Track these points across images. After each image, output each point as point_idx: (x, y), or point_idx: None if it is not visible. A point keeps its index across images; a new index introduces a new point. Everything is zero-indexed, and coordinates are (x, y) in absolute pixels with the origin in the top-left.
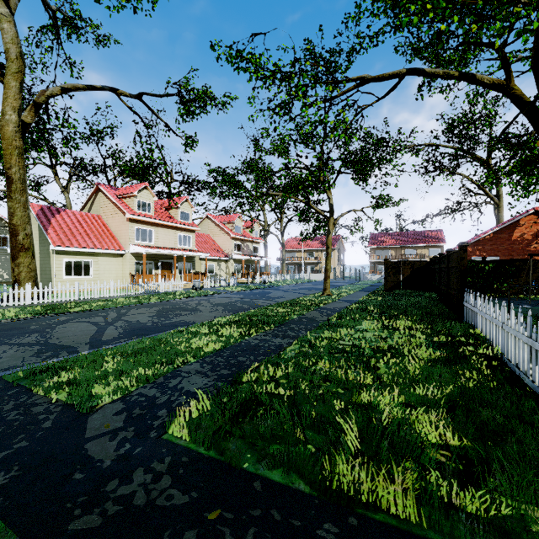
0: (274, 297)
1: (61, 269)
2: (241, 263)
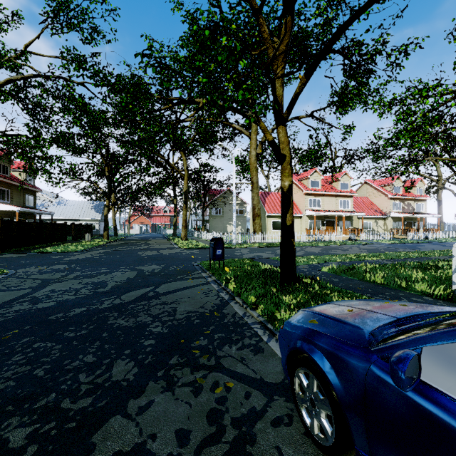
0: (421, 248)
1: (270, 225)
2: (400, 220)
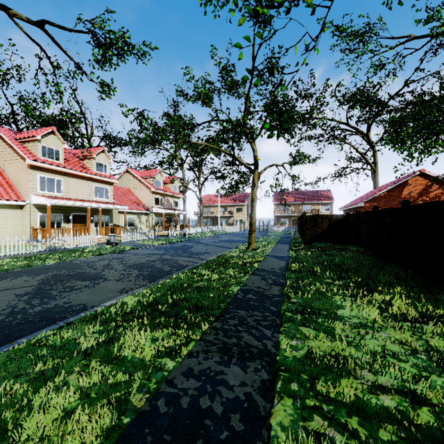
0: (197, 253)
1: None
2: (161, 216)
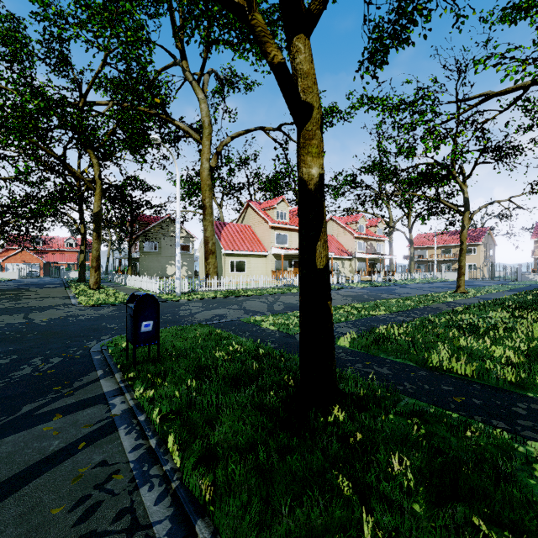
0: (399, 293)
1: (228, 266)
2: (364, 261)
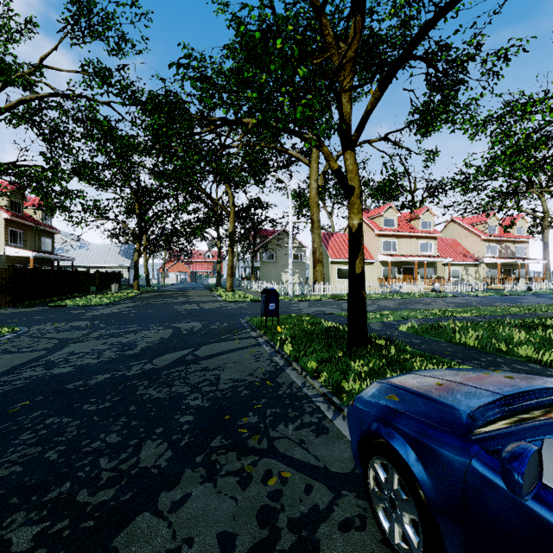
0: (523, 302)
1: (335, 274)
2: (496, 267)
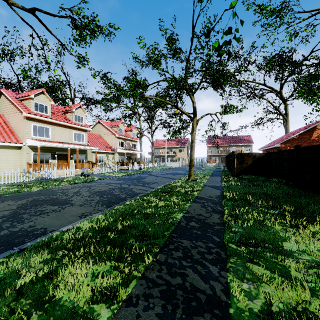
0: (148, 183)
1: None
2: (123, 155)
